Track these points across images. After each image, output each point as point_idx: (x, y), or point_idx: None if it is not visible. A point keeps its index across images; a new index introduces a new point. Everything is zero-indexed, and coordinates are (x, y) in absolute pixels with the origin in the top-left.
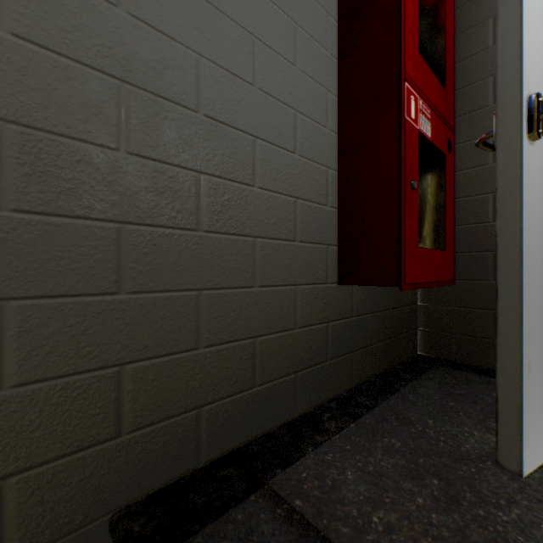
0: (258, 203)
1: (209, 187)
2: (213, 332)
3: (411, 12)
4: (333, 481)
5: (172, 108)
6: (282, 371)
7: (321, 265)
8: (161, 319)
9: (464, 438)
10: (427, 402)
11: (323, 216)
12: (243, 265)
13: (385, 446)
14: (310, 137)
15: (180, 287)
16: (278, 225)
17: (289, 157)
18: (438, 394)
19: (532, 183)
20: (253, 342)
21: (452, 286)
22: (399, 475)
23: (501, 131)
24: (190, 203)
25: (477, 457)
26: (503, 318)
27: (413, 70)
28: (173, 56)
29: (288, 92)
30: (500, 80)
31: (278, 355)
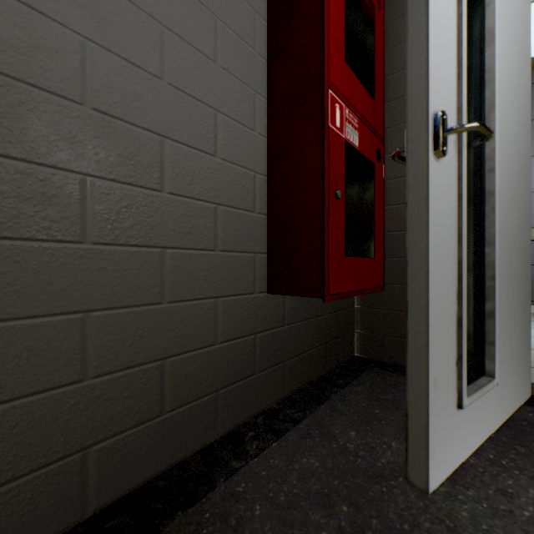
0: (168, 210)
1: (99, 191)
2: (106, 358)
3: (336, 19)
4: (238, 520)
5: (45, 97)
6: (199, 391)
7: (247, 275)
8: (27, 351)
9: (382, 451)
10: (354, 411)
11: (250, 223)
12: (148, 280)
13: (303, 468)
14: (235, 140)
15: (56, 310)
16: (194, 233)
17: (209, 160)
18: (366, 401)
19: (438, 200)
20: (161, 364)
21: (385, 290)
22: (309, 504)
23: (411, 146)
24: (72, 210)
25: (390, 473)
26: (412, 334)
27: (338, 78)
28: (46, 35)
29: (207, 89)
30: (410, 95)
31: (194, 375)
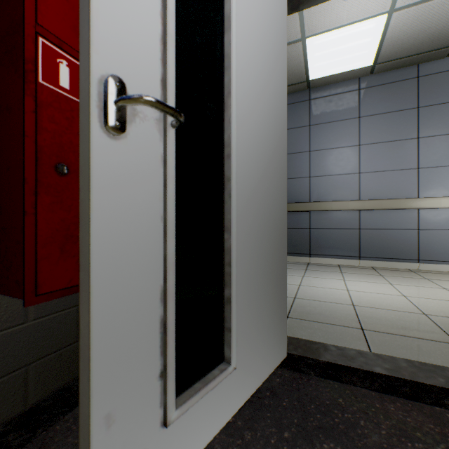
0: None
1: None
2: None
3: None
4: None
5: None
6: None
7: None
8: None
9: None
10: None
11: None
12: None
13: None
14: None
15: None
16: None
17: None
18: None
19: (118, 187)
20: None
21: None
22: None
23: (82, 115)
24: None
25: None
26: (83, 360)
27: (67, 30)
28: None
29: None
30: (81, 48)
31: None
